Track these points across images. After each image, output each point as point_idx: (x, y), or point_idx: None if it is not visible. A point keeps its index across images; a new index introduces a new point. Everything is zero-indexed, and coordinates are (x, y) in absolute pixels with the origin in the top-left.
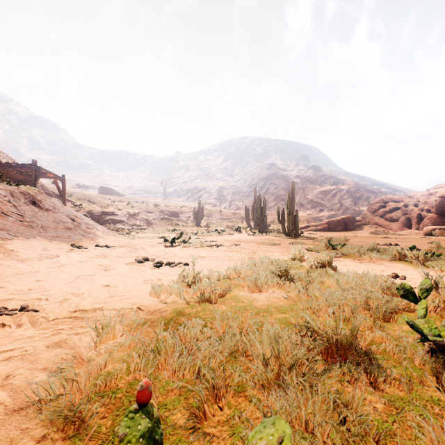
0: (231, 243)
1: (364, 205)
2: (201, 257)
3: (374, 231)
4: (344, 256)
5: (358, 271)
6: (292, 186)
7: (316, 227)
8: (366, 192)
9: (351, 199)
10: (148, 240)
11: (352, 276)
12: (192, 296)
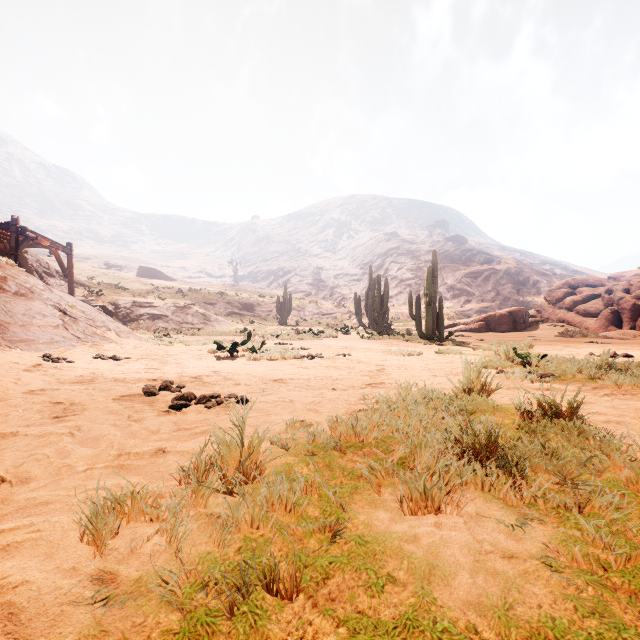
0: (334, 351)
1: (532, 293)
2: (279, 382)
3: (564, 332)
4: (556, 378)
5: (635, 422)
6: (433, 259)
7: (467, 325)
8: (534, 274)
9: (512, 285)
10: (196, 347)
11: (636, 438)
12: (216, 545)
